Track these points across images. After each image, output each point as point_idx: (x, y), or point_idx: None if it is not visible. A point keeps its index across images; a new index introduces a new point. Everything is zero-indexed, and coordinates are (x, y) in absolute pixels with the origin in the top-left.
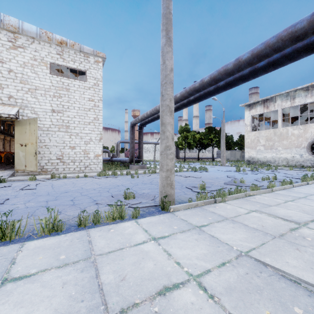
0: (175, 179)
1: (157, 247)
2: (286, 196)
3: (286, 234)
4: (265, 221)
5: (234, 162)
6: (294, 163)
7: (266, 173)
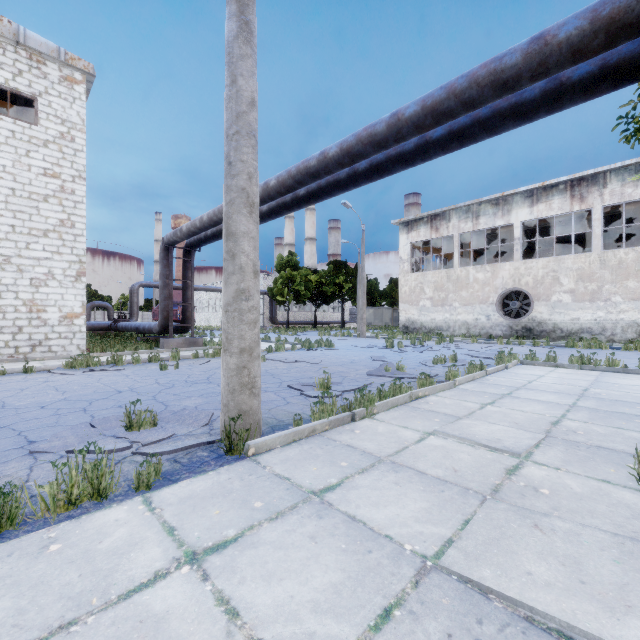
0: (266, 369)
1: (196, 590)
2: (480, 394)
3: (504, 486)
4: (457, 455)
5: (380, 330)
6: (478, 330)
7: (438, 350)
